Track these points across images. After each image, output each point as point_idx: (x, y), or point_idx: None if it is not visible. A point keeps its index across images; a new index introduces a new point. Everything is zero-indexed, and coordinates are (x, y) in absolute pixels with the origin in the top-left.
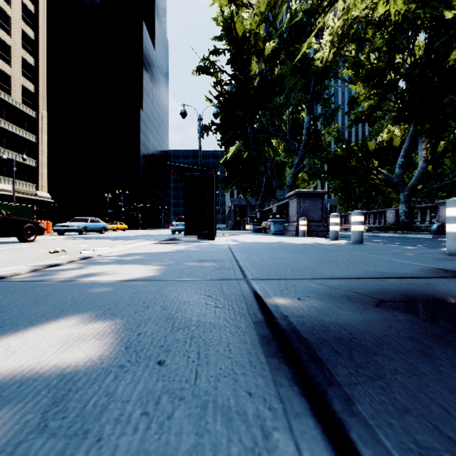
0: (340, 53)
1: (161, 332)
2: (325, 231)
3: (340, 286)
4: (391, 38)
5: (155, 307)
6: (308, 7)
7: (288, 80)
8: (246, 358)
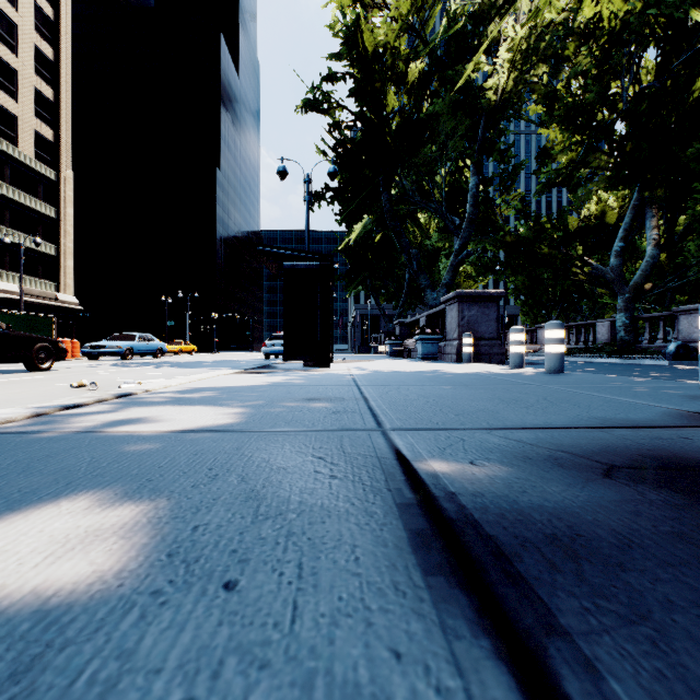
0: (524, 78)
1: (235, 524)
2: (502, 354)
3: (538, 440)
4: (604, 56)
5: (228, 477)
6: (475, 8)
7: (444, 122)
8: (386, 577)
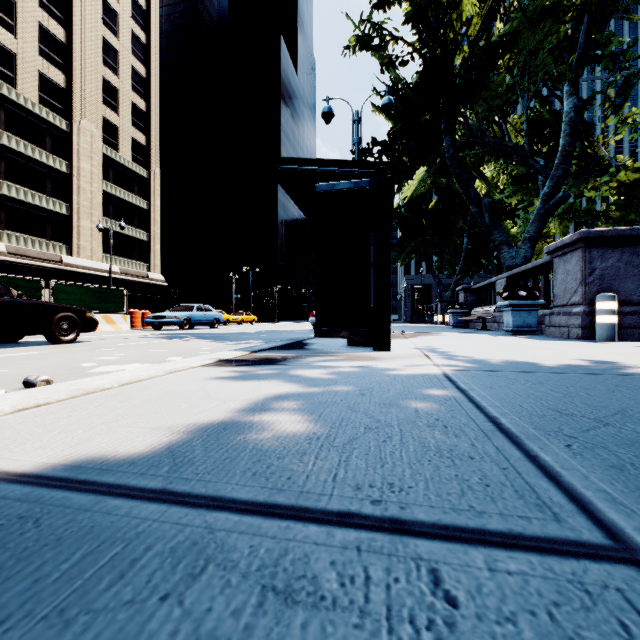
0: None
1: None
2: None
3: None
4: None
5: None
6: None
7: (525, 39)
8: None
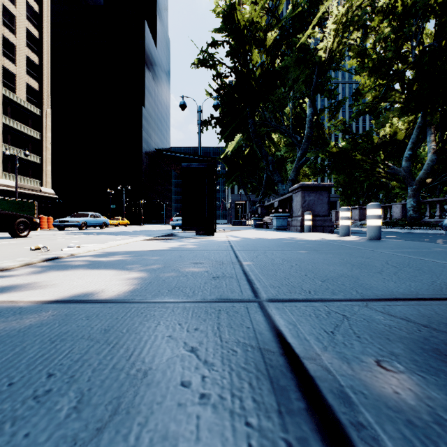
0: (344, 42)
1: None
2: (331, 226)
3: (426, 319)
4: (399, 25)
5: (60, 399)
6: None
7: (290, 72)
8: None
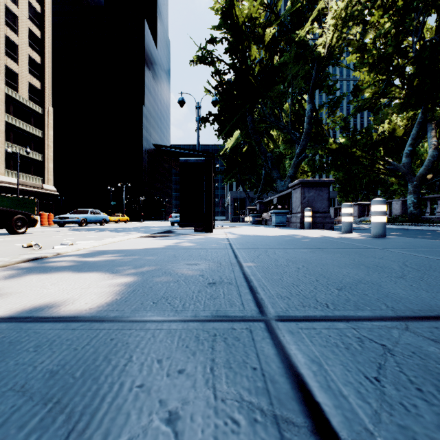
0: (344, 37)
1: None
2: (331, 222)
3: None
4: (400, 19)
5: None
6: None
7: (288, 68)
8: None
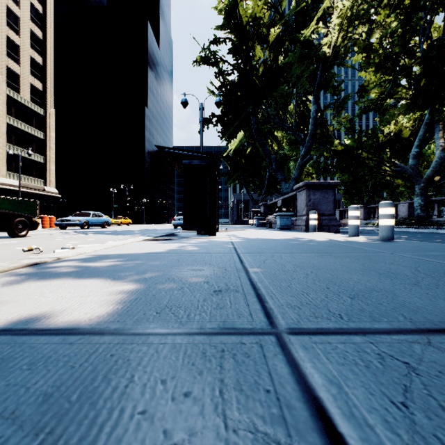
0: (349, 37)
1: None
2: (337, 225)
3: None
4: (407, 18)
5: None
6: None
7: (293, 69)
8: None
